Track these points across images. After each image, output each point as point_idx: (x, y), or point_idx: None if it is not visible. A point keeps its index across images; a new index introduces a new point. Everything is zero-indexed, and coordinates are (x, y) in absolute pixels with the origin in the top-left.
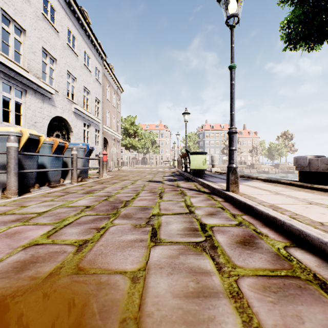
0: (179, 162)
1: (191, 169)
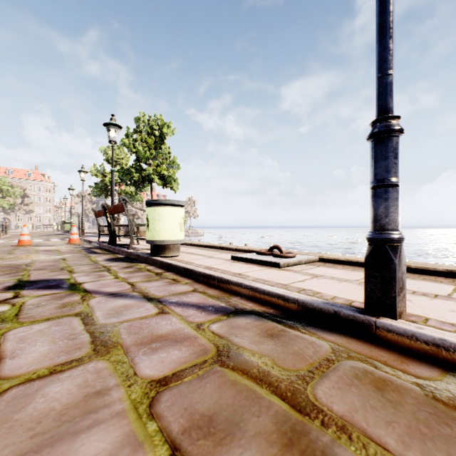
0: (62, 227)
1: (66, 230)
